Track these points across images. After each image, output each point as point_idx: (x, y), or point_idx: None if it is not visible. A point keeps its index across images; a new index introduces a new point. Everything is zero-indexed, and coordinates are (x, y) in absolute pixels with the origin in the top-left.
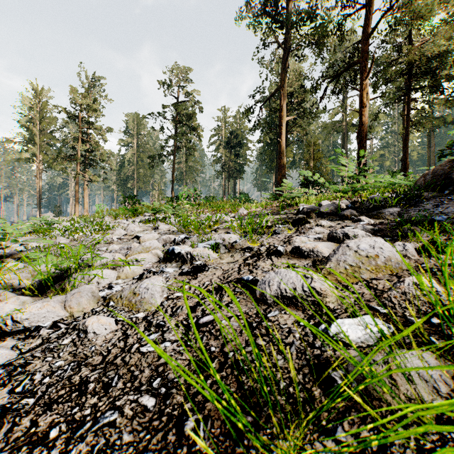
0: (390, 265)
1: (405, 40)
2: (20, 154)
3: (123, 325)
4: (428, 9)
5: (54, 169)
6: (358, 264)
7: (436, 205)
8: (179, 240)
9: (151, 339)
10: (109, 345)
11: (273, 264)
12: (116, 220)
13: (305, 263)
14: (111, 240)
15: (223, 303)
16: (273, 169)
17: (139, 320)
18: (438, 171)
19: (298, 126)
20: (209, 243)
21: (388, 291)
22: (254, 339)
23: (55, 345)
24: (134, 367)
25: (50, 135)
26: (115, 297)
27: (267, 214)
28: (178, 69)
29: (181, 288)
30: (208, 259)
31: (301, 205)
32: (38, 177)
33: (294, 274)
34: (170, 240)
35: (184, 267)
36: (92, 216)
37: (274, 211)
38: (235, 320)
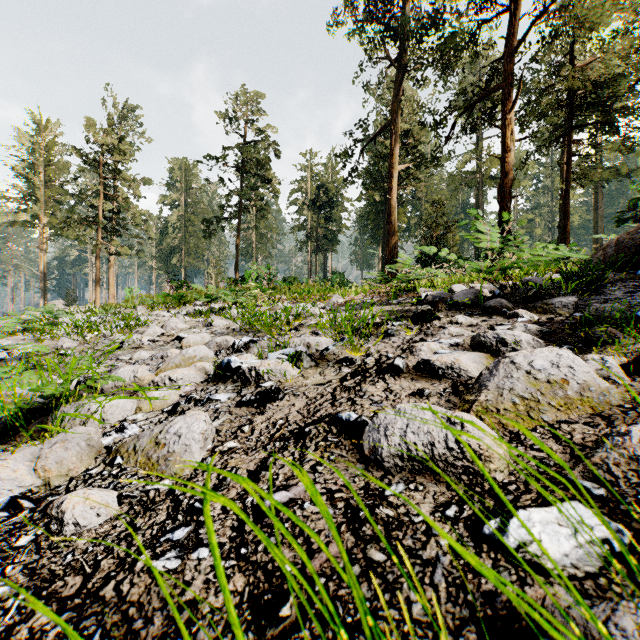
0: (589, 398)
1: (564, 57)
2: (15, 216)
3: (130, 507)
4: (597, 14)
5: (66, 237)
6: (535, 396)
7: (630, 292)
8: (241, 345)
9: (175, 540)
10: (100, 549)
11: (388, 388)
12: (153, 312)
13: (440, 388)
14: (139, 342)
15: (306, 465)
16: (379, 239)
17: (160, 497)
18: (625, 241)
19: (414, 178)
20: (286, 352)
21: (595, 447)
22: (363, 547)
23: (3, 549)
24: (135, 607)
25: (60, 189)
26: (125, 449)
27: (372, 304)
28: (244, 96)
29: (238, 431)
30: (283, 379)
31: (422, 290)
32: (42, 249)
33: (430, 415)
34: (227, 345)
35: (246, 391)
36: (119, 304)
37: (383, 298)
38: (328, 501)
